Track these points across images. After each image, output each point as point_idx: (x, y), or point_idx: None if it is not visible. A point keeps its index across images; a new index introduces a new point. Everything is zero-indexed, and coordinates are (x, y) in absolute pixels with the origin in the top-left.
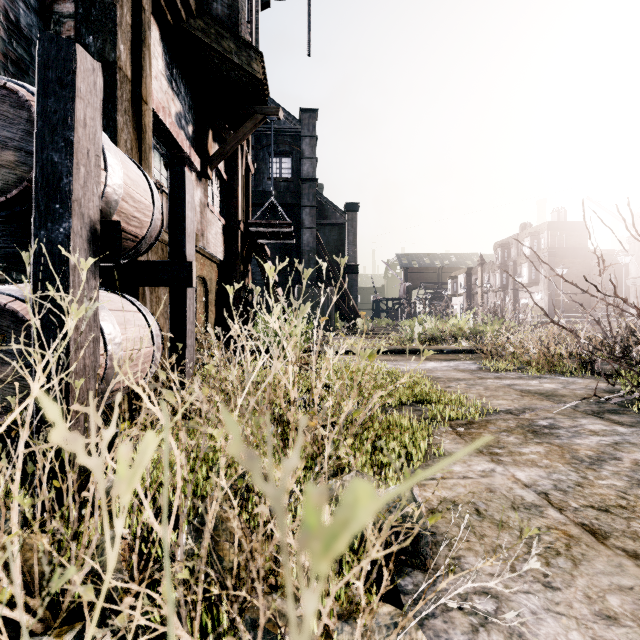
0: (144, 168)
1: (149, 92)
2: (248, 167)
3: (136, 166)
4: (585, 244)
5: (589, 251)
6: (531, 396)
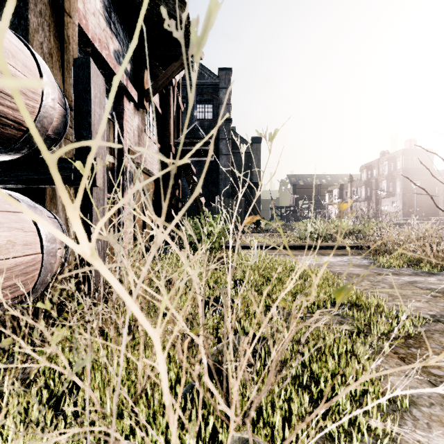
0: (67, 77)
1: (73, 7)
2: (179, 106)
3: (21, 42)
4: (431, 165)
5: (434, 170)
6: (443, 297)
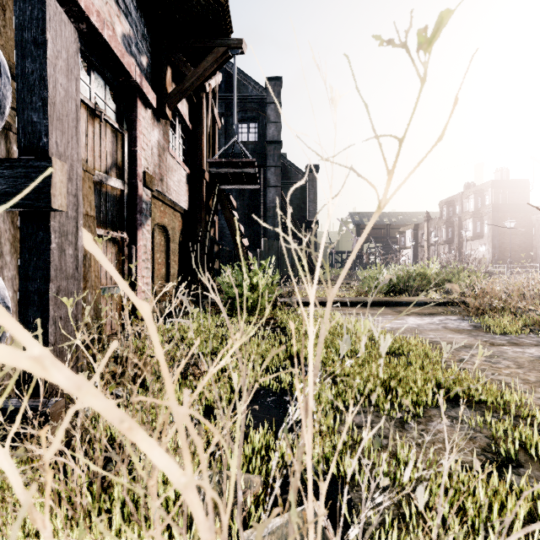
0: None
1: None
2: (215, 121)
3: None
4: (527, 200)
5: (531, 207)
6: None
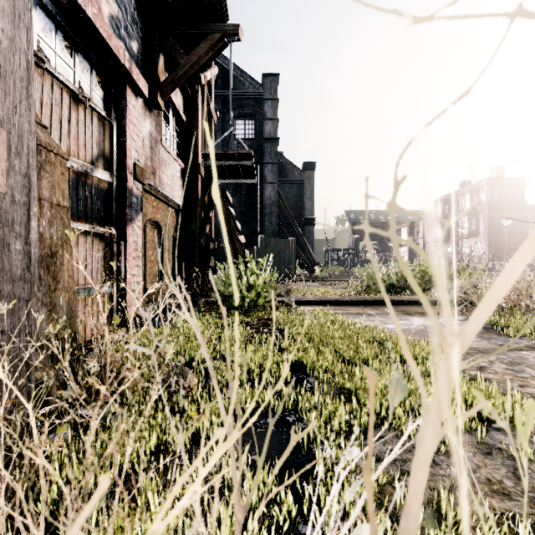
0: None
1: None
2: (210, 115)
3: None
4: (522, 198)
5: (526, 204)
6: None
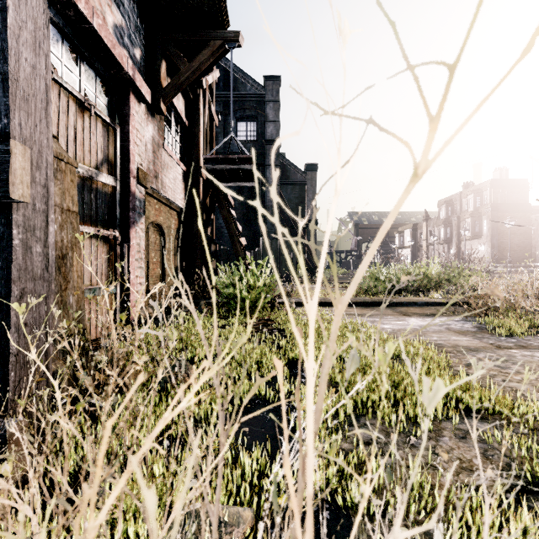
0: None
1: None
2: (212, 118)
3: None
4: (526, 200)
5: (530, 206)
6: None
